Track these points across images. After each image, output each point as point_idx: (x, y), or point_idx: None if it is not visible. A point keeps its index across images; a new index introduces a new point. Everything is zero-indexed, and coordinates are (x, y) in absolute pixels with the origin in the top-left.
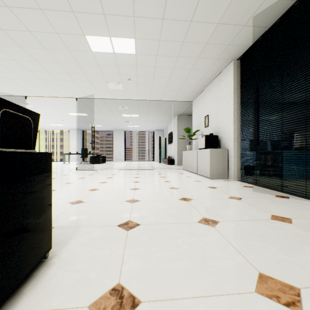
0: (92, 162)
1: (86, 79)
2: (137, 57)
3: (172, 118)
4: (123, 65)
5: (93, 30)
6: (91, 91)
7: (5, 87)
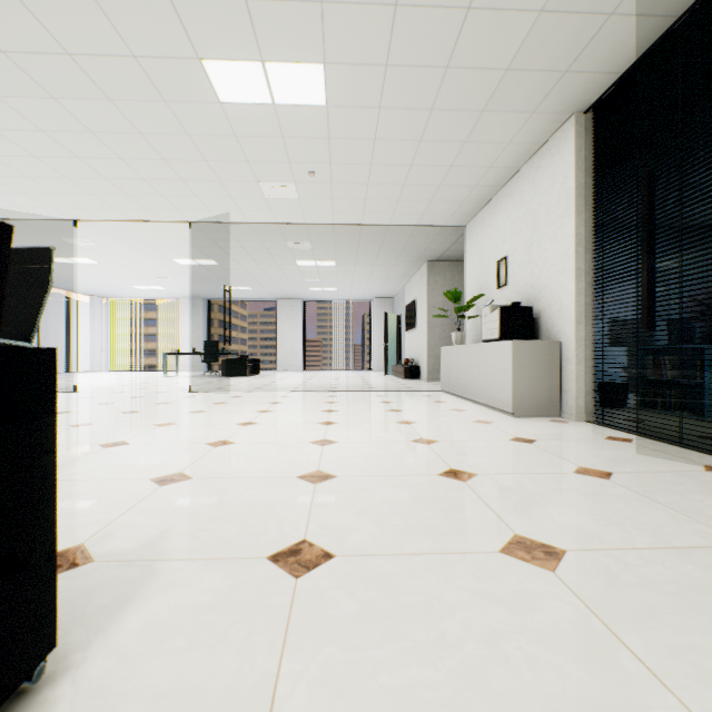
0: (229, 372)
1: (210, 174)
2: (331, 115)
3: (415, 270)
4: (297, 137)
5: (220, 45)
6: (222, 206)
7: (27, 199)
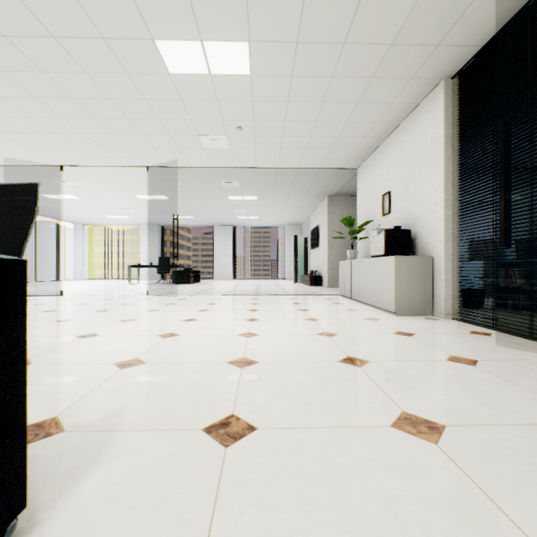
0: (177, 280)
1: (162, 130)
2: (254, 82)
3: (318, 202)
4: (228, 100)
5: (168, 28)
6: (172, 154)
7: (26, 150)
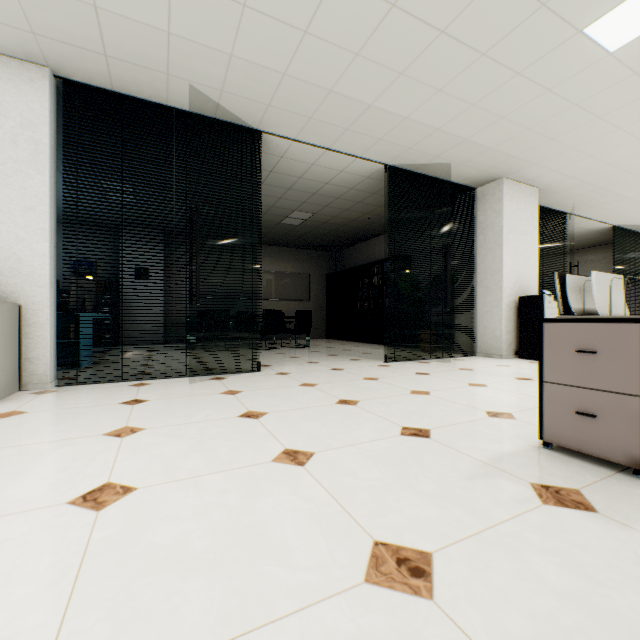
0: None
1: None
2: None
3: None
4: None
5: None
6: None
7: None
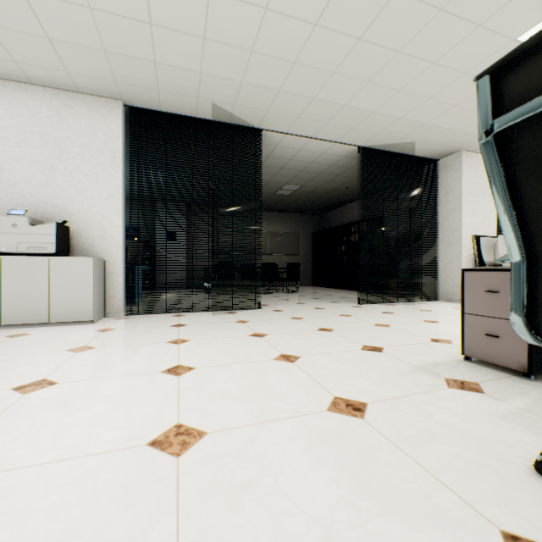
0: None
1: None
2: None
3: None
4: None
5: None
6: None
7: None
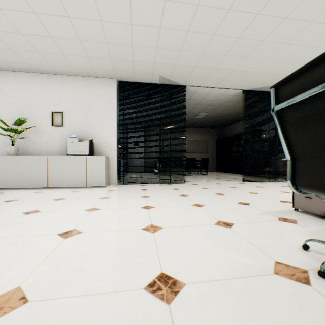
0: None
1: None
2: None
3: None
4: None
5: None
6: None
7: None
